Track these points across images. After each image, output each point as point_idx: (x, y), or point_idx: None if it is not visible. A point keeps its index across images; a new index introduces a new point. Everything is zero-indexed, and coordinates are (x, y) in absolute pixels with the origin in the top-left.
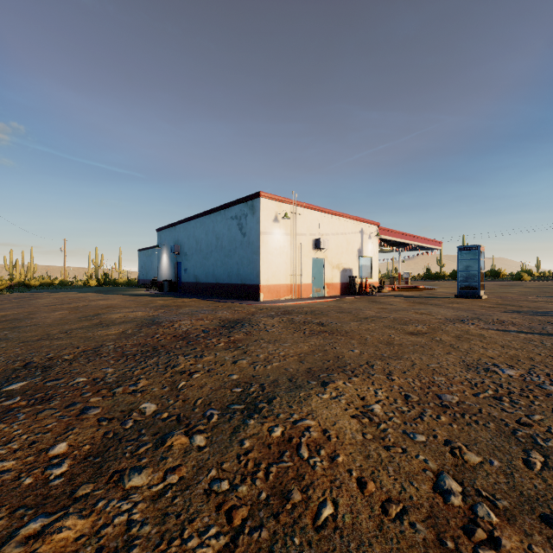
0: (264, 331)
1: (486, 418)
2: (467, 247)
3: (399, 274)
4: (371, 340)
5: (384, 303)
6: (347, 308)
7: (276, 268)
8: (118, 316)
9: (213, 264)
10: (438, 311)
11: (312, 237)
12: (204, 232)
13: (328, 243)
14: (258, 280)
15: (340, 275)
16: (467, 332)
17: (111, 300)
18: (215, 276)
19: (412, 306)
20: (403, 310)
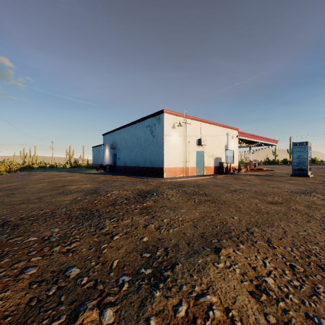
0: (167, 199)
1: None
2: (299, 143)
3: (250, 161)
4: (243, 208)
5: (244, 180)
6: (220, 183)
7: (173, 157)
8: (75, 187)
9: (135, 155)
10: (283, 186)
11: (196, 137)
12: (129, 135)
13: (206, 141)
14: (162, 164)
15: (213, 161)
16: (313, 202)
17: (74, 176)
18: (136, 162)
19: (263, 182)
20: (258, 185)
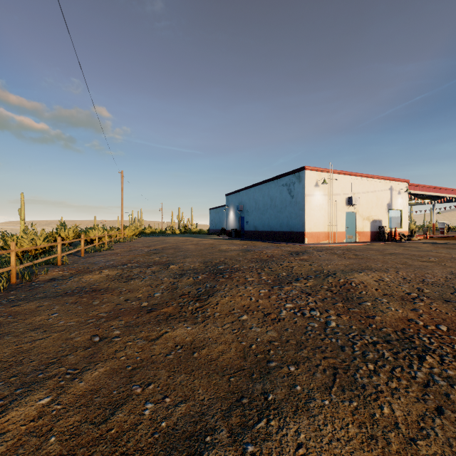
0: (318, 256)
1: (444, 285)
2: None
3: (433, 224)
4: (390, 262)
5: (409, 247)
6: (376, 249)
7: (316, 220)
8: (225, 248)
9: (268, 218)
10: None
11: (345, 196)
12: (261, 195)
13: (359, 200)
14: (303, 228)
15: (369, 225)
16: None
17: (208, 241)
18: (270, 226)
19: (436, 249)
20: (424, 251)
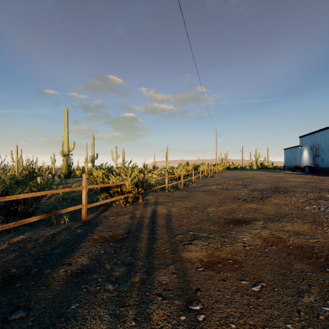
0: None
1: None
2: None
3: None
4: None
5: None
6: None
7: None
8: (291, 180)
9: None
10: None
11: None
12: None
13: None
14: None
15: None
16: None
17: (279, 174)
18: None
19: None
20: None
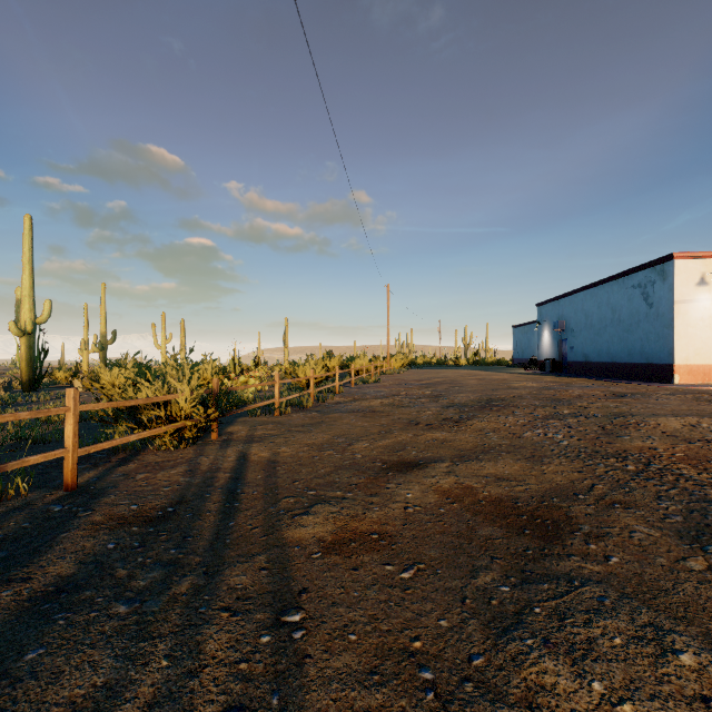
0: (654, 400)
1: None
2: None
3: None
4: None
5: None
6: None
7: (701, 344)
8: (518, 385)
9: (608, 341)
10: None
11: None
12: (595, 304)
13: None
14: (671, 359)
15: None
16: None
17: (501, 375)
18: (610, 355)
19: None
20: None
